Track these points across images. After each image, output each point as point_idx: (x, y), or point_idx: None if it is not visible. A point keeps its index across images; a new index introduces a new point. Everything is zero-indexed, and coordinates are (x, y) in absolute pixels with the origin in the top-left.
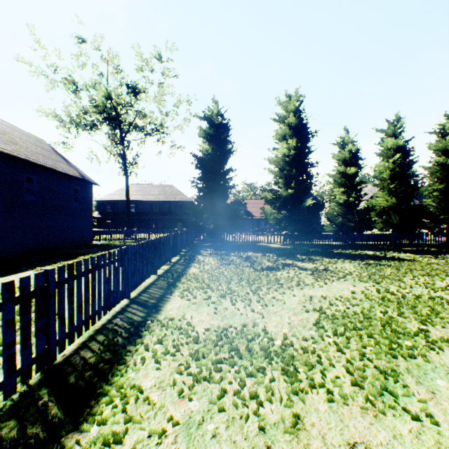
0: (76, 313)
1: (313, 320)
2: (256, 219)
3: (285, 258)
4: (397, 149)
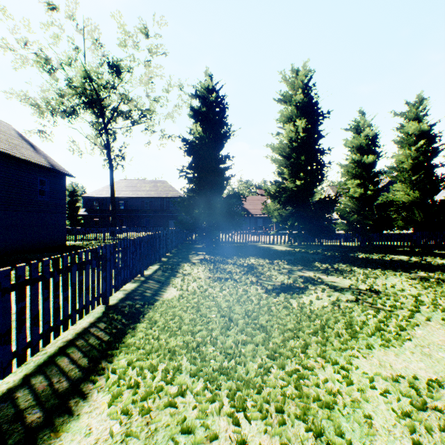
0: None
1: None
2: (253, 217)
3: (301, 267)
4: (420, 134)
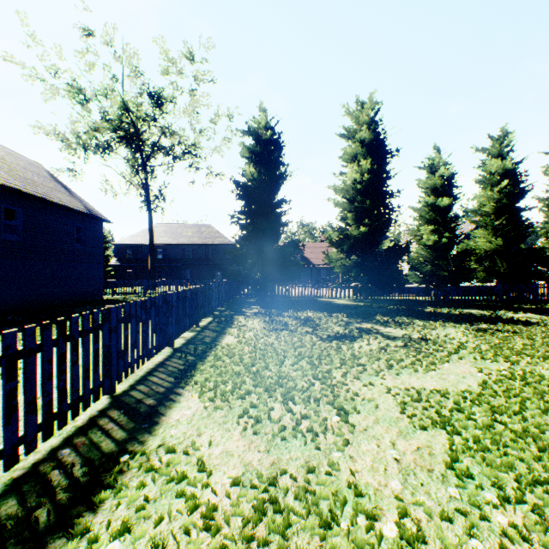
0: (1, 431)
1: (443, 453)
2: (315, 268)
3: (360, 320)
4: (504, 173)
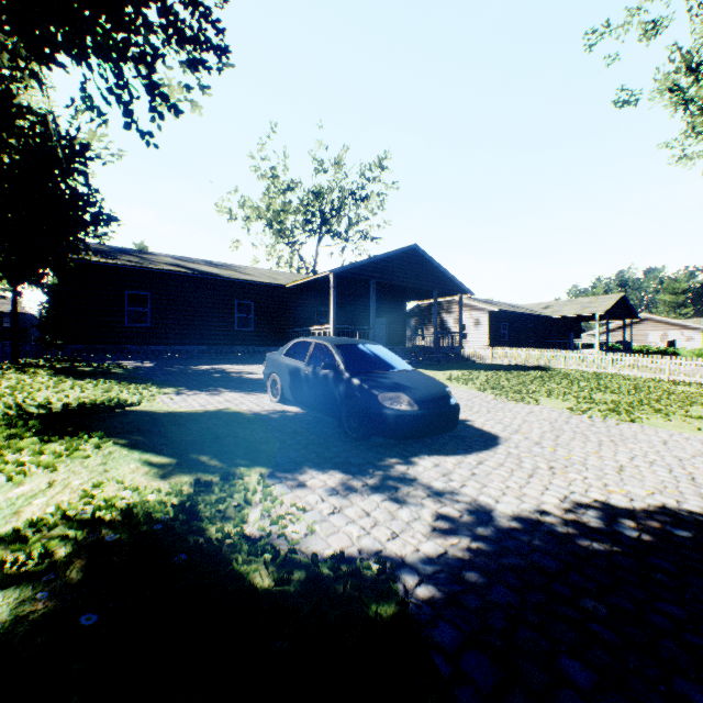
0: None
1: None
2: None
3: None
4: None
